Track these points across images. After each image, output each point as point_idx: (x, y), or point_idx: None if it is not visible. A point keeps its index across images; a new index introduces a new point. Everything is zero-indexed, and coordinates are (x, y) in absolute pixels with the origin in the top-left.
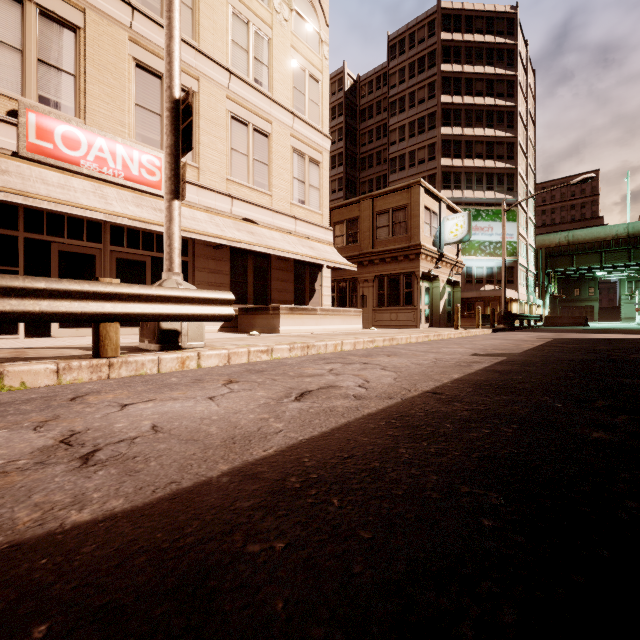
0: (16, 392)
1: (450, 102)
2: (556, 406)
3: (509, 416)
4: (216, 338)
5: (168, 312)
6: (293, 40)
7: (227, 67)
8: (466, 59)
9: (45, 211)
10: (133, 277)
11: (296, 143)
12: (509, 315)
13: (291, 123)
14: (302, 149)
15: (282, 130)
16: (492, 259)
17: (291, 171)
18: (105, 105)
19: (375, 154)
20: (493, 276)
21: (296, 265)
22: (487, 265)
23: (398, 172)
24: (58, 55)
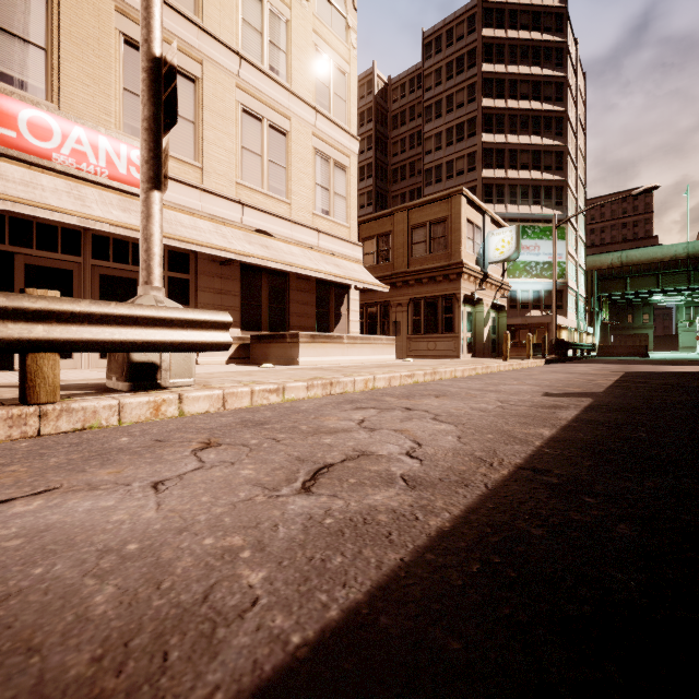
0: None
1: (492, 106)
2: None
3: None
4: (218, 372)
5: (134, 338)
6: (315, 24)
7: (237, 50)
8: (510, 58)
9: (7, 215)
10: (121, 298)
11: (319, 144)
12: (562, 344)
13: (313, 120)
14: (326, 151)
15: (302, 128)
16: (539, 282)
17: (313, 176)
18: (85, 88)
19: (408, 165)
20: (540, 300)
21: (319, 286)
22: (533, 288)
23: (434, 184)
24: (24, 23)
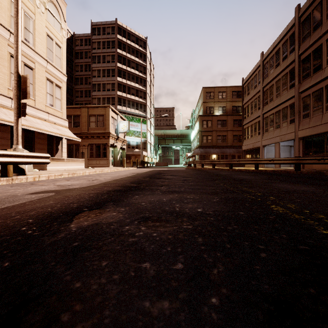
0: (3, 185)
1: (121, 67)
2: (140, 178)
3: (133, 179)
4: None
5: (30, 161)
6: (47, 24)
7: (8, 29)
8: (128, 51)
9: None
10: None
11: (48, 75)
12: (143, 162)
13: (46, 65)
14: (52, 79)
15: (41, 68)
16: (138, 138)
17: (46, 89)
18: None
19: (84, 78)
20: (138, 145)
21: (48, 136)
22: (136, 141)
23: (97, 91)
24: None
